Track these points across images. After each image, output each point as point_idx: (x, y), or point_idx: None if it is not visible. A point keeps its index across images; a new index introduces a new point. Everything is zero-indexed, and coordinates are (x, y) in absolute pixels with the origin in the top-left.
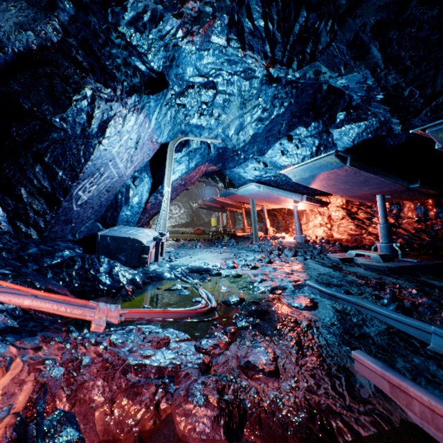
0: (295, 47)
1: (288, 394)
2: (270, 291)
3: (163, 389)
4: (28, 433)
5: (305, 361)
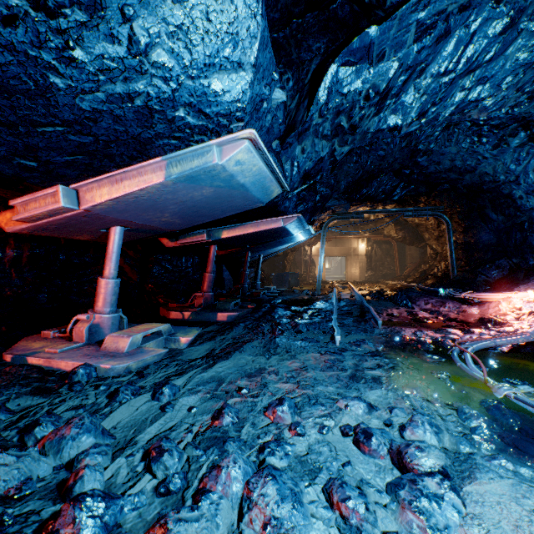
0: (375, 137)
1: (414, 329)
2: (379, 355)
3: (464, 330)
4: (496, 324)
5: (400, 330)
